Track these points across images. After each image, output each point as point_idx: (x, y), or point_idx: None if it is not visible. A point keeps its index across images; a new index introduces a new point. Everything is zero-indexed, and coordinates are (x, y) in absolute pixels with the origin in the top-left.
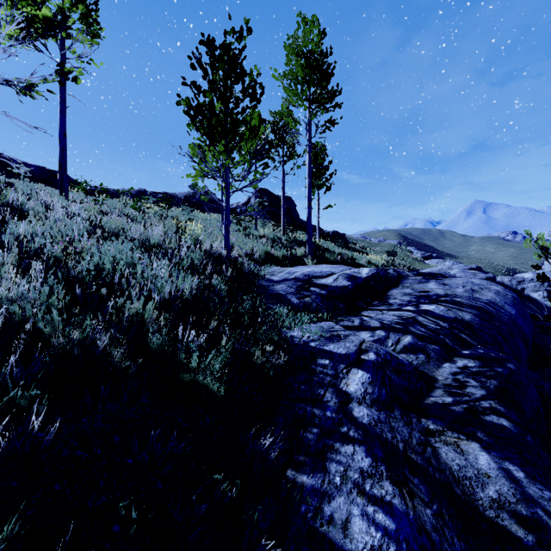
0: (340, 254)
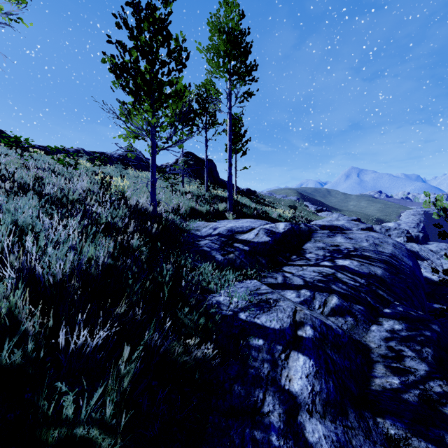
0: (255, 209)
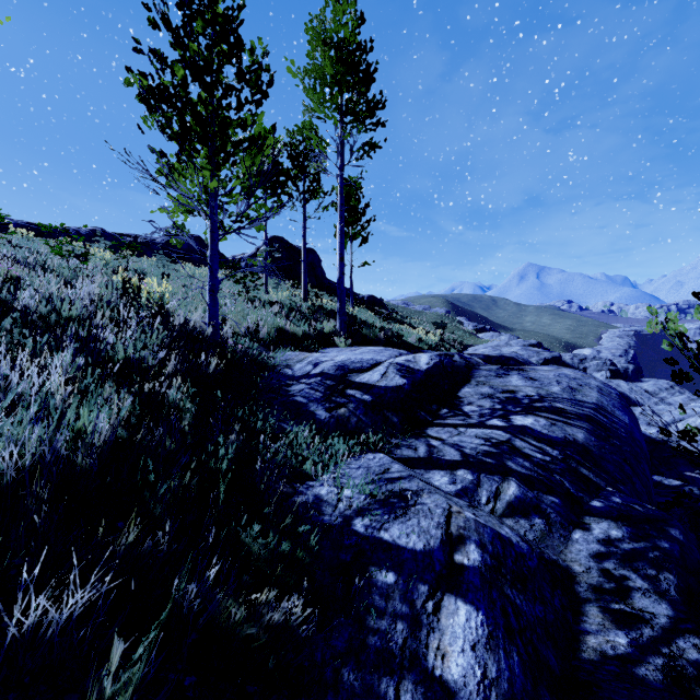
0: (383, 329)
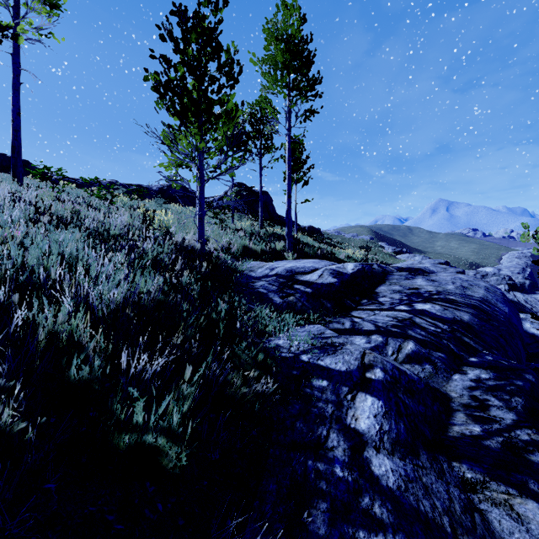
0: (320, 248)
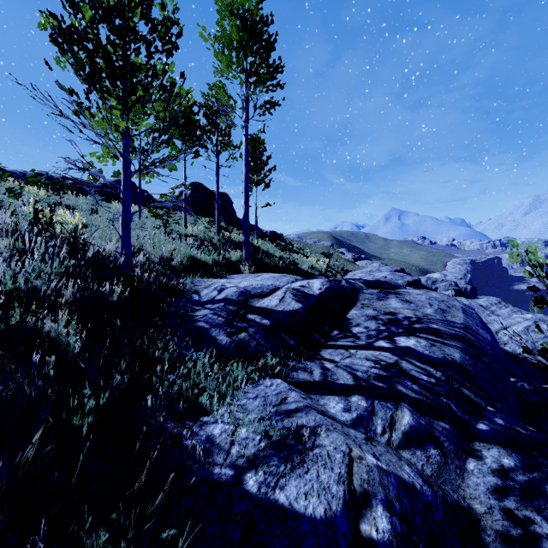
0: (281, 258)
